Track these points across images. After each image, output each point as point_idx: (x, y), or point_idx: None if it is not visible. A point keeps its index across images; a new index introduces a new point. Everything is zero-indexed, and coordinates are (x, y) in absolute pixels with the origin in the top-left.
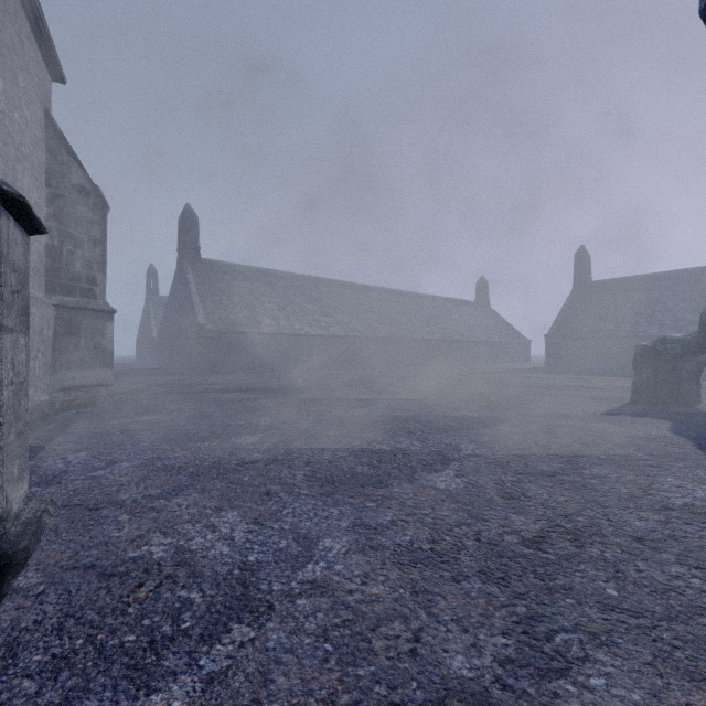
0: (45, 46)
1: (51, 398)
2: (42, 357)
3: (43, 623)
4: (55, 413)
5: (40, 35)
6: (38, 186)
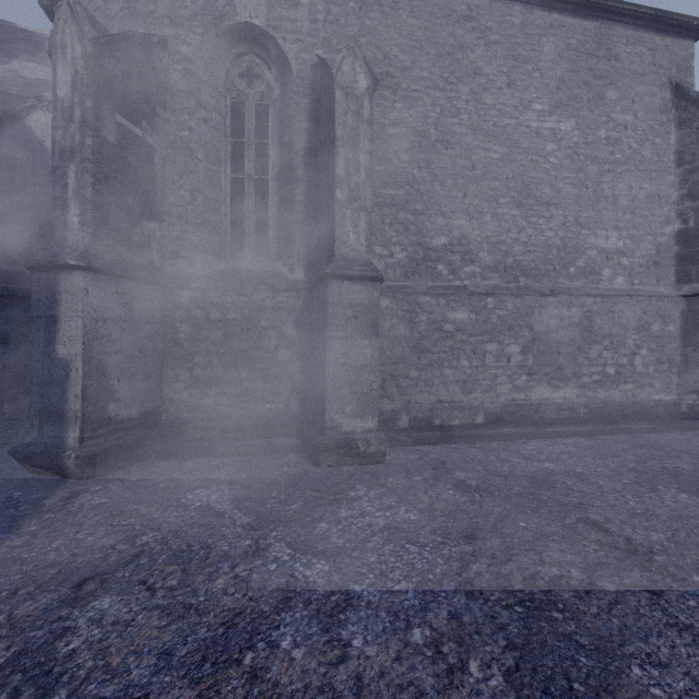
0: (661, 24)
1: (674, 399)
2: (652, 354)
3: (305, 477)
4: (680, 416)
5: (648, 23)
6: (654, 177)
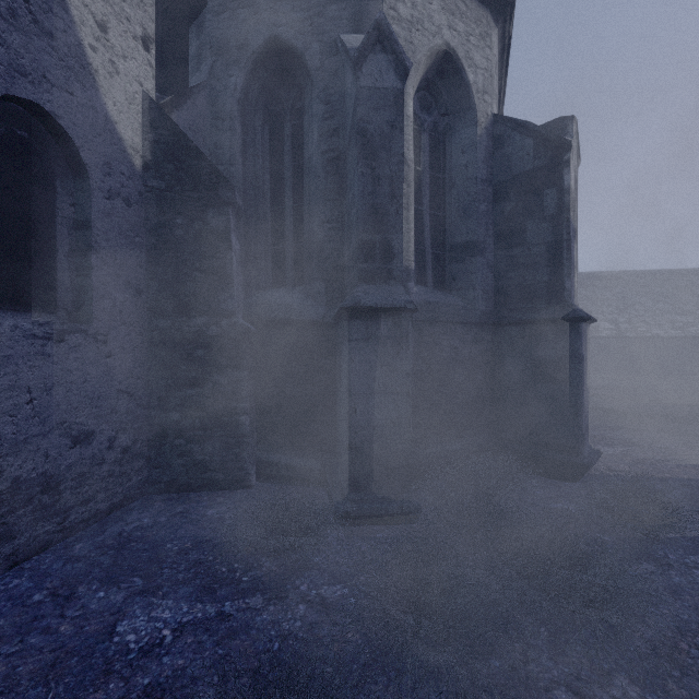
0: None
1: None
2: None
3: None
4: None
5: None
6: None
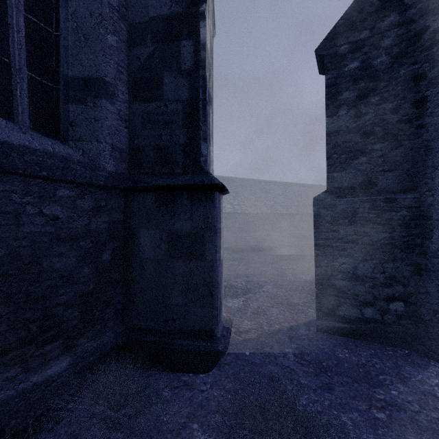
0: None
1: None
2: None
3: None
4: None
5: None
6: None
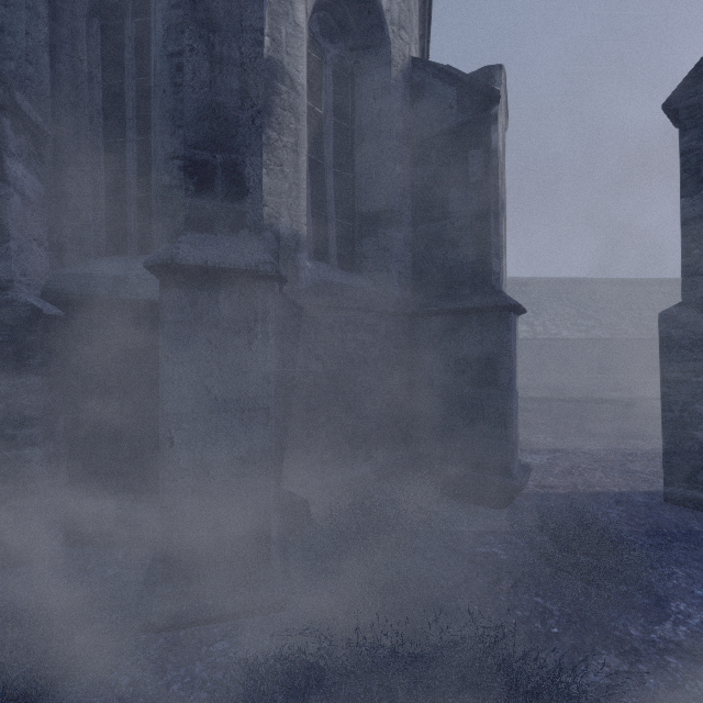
0: None
1: None
2: None
3: None
4: None
5: None
6: None
